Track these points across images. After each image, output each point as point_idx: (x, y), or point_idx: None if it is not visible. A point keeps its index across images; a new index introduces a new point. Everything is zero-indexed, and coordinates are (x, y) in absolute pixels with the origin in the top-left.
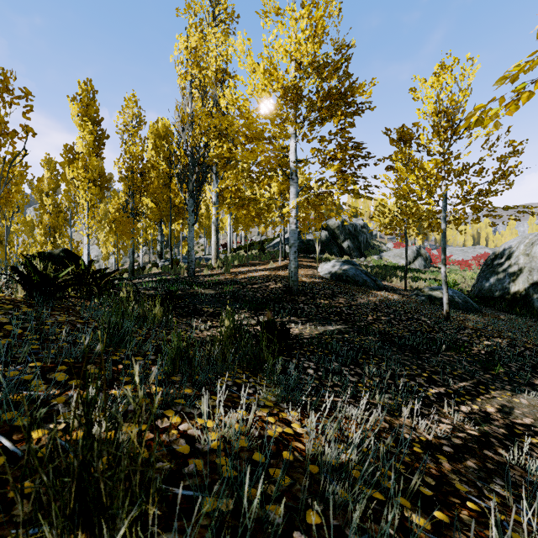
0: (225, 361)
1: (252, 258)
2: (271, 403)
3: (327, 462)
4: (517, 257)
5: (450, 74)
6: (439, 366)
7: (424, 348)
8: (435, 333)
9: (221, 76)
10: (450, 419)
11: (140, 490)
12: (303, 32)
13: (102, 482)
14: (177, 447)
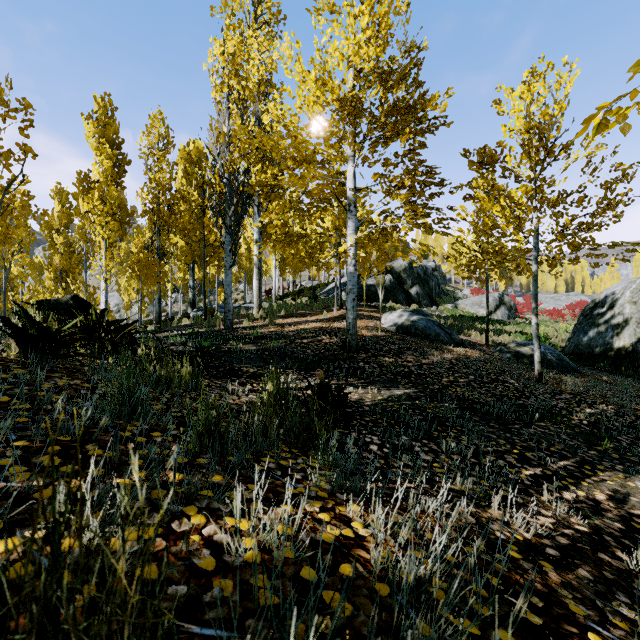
0: (267, 436)
1: (302, 307)
2: (325, 494)
3: (400, 579)
4: (622, 306)
5: (544, 82)
6: (532, 440)
7: (513, 417)
8: (526, 398)
9: (264, 89)
10: (551, 509)
11: (140, 634)
12: (364, 32)
13: (74, 639)
14: (199, 561)
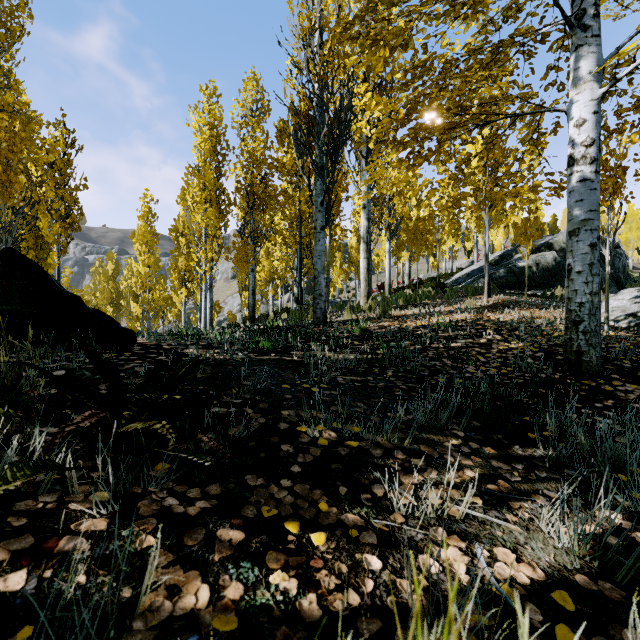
0: None
1: (426, 297)
2: None
3: None
4: None
5: None
6: None
7: None
8: None
9: None
10: None
11: None
12: None
13: None
14: None
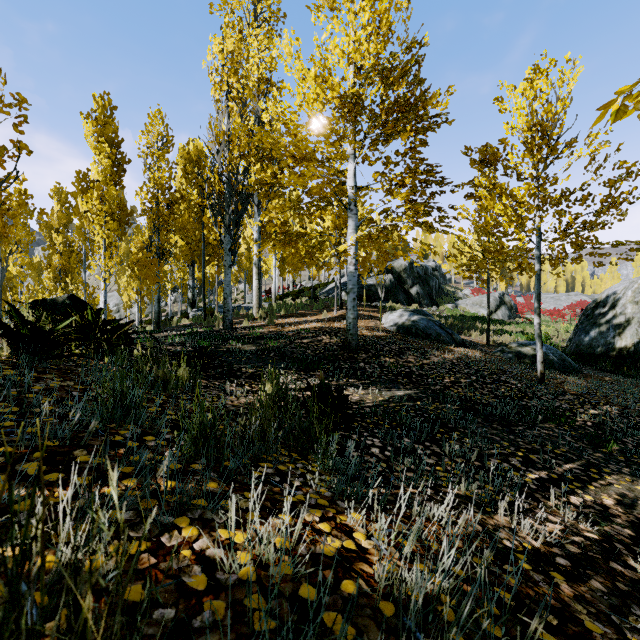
0: (265, 439)
1: (302, 307)
2: (326, 501)
3: (406, 597)
4: (624, 306)
5: (546, 79)
6: (536, 442)
7: (516, 419)
8: (528, 399)
9: (264, 88)
10: (558, 515)
11: None
12: (364, 28)
13: None
14: (189, 579)
